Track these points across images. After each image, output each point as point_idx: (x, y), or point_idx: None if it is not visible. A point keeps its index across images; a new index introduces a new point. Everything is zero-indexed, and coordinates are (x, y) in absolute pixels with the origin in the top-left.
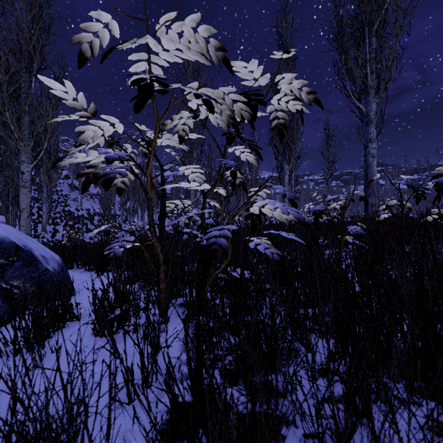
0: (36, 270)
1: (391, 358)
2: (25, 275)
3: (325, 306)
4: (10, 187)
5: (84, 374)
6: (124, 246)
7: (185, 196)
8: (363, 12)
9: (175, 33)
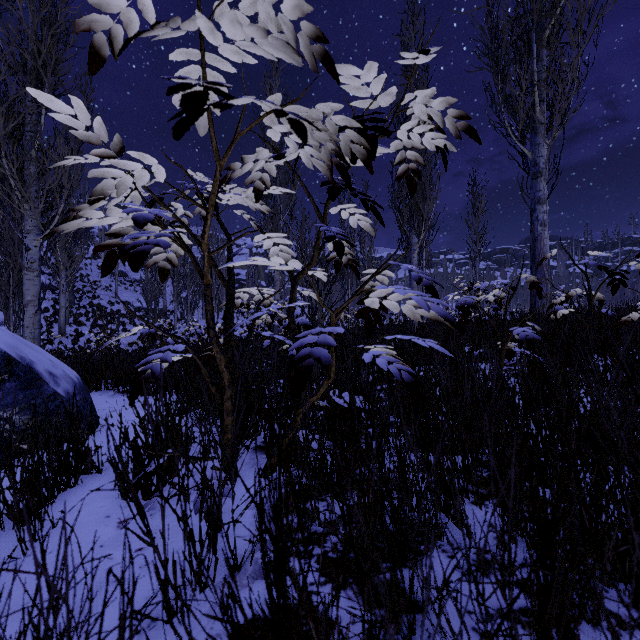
0: (38, 394)
1: (599, 546)
2: (22, 401)
3: (483, 454)
4: (10, 269)
5: (100, 564)
6: (168, 359)
7: (268, 283)
8: (529, 12)
9: (245, 17)
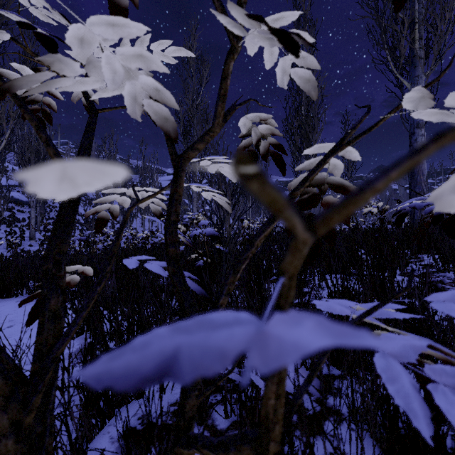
0: None
1: None
2: None
3: None
4: None
5: None
6: None
7: None
8: None
9: None
